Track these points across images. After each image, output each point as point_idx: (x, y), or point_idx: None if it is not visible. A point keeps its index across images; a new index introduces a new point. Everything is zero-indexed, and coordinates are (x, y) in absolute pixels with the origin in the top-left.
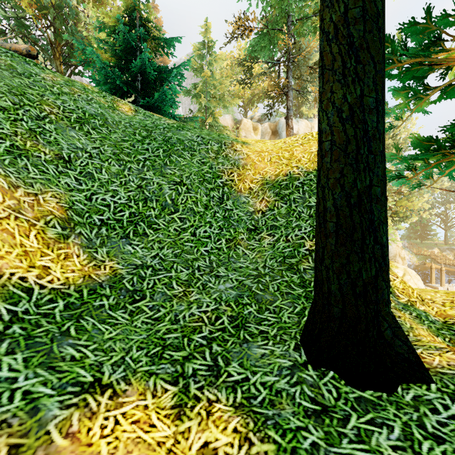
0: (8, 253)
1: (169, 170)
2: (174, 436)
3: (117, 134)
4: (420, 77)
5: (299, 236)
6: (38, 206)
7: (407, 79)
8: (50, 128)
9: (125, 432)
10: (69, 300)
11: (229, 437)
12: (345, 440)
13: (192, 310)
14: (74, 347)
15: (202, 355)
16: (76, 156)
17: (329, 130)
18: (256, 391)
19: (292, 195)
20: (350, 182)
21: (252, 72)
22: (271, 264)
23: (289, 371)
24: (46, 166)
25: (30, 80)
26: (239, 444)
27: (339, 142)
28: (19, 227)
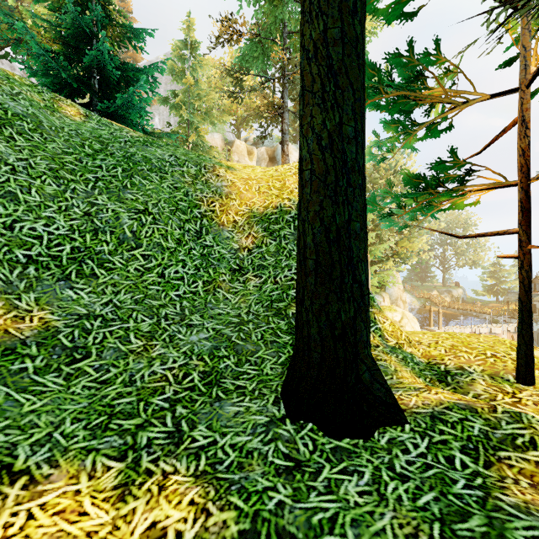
0: None
1: (130, 195)
2: (113, 522)
3: (56, 144)
4: (407, 112)
5: (289, 277)
6: None
7: (395, 113)
8: None
9: (41, 527)
10: None
11: (184, 512)
12: (313, 493)
13: (153, 367)
14: None
15: (161, 421)
16: None
17: (309, 158)
18: (223, 455)
19: (282, 230)
20: (329, 216)
21: (246, 86)
22: (256, 310)
23: (265, 428)
24: None
25: None
26: (194, 518)
27: (319, 172)
28: None
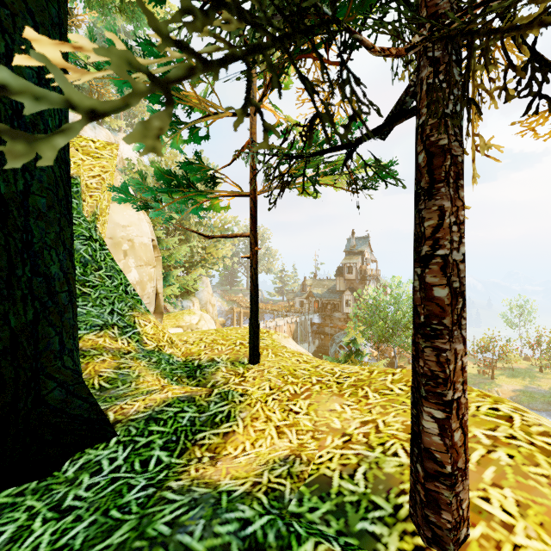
0: None
1: None
2: None
3: None
4: None
5: None
6: None
7: (156, 102)
8: None
9: None
10: None
11: None
12: None
13: None
14: None
15: None
16: None
17: None
18: None
19: None
20: None
21: None
22: None
23: None
24: None
25: None
26: None
27: None
28: None
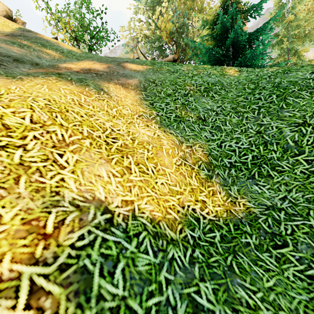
0: (184, 190)
1: (287, 113)
2: None
3: (232, 92)
4: None
5: None
6: (193, 154)
7: None
8: (191, 100)
9: None
10: (222, 232)
11: None
12: None
13: None
14: (243, 289)
15: None
16: (208, 115)
17: None
18: None
19: None
20: None
21: None
22: None
23: None
24: (193, 125)
25: (177, 74)
26: None
27: None
28: (187, 171)
